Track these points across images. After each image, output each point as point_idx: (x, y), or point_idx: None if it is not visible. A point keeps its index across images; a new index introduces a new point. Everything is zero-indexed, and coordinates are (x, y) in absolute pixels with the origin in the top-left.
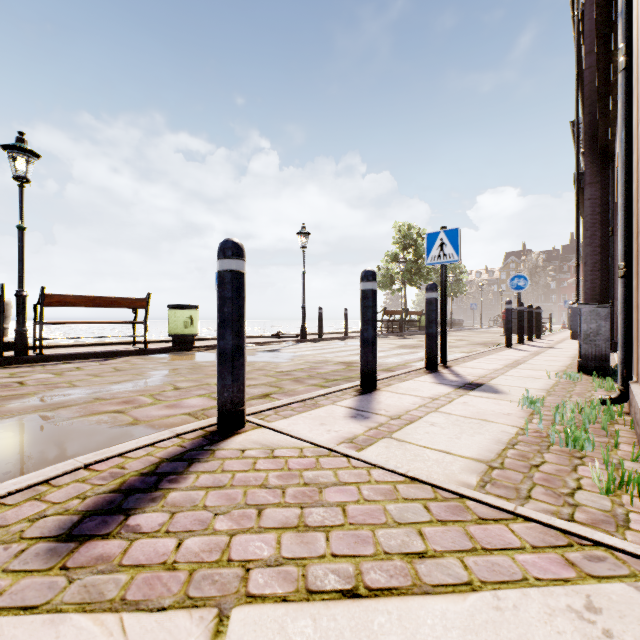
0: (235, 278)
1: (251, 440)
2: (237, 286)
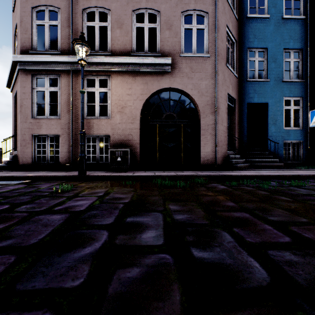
0: None
1: None
2: None
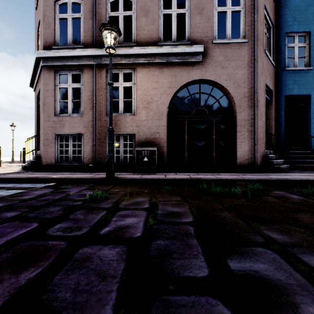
0: (0, 150)
1: (3, 167)
2: (0, 151)
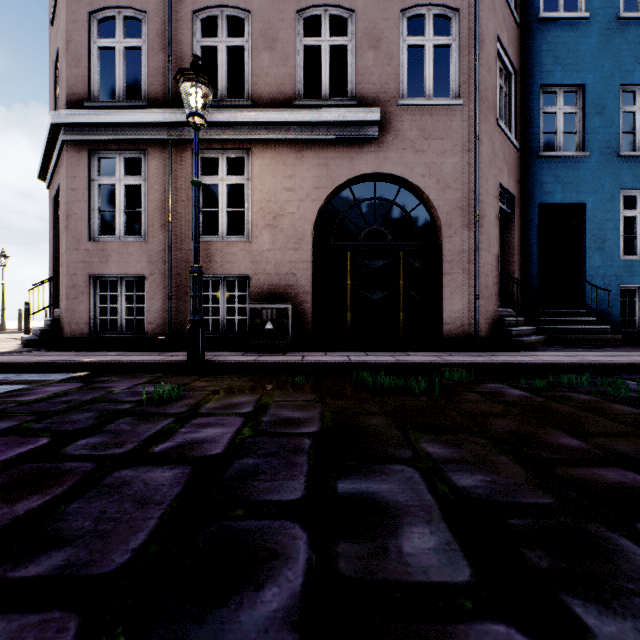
0: None
1: None
2: None
